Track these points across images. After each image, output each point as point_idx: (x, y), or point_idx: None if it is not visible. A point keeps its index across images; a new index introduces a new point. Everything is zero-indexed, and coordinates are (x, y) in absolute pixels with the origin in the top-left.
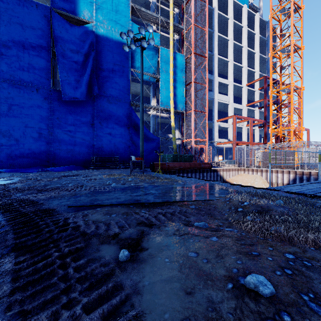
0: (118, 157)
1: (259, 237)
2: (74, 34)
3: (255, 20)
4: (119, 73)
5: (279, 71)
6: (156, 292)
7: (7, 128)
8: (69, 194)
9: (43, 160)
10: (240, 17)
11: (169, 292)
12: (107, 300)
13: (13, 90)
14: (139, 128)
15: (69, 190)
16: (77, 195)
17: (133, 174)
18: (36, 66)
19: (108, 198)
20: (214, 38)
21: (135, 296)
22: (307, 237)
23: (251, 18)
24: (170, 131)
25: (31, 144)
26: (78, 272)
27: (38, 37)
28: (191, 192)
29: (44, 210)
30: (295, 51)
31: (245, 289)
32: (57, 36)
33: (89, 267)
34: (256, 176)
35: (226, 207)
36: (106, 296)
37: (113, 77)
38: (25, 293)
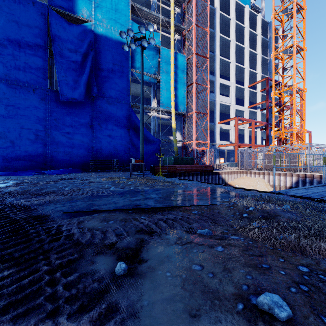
0: (117, 160)
1: (267, 246)
2: (72, 33)
3: (257, 21)
4: (119, 73)
5: (281, 73)
6: (156, 314)
7: (2, 129)
8: (66, 198)
9: (40, 163)
10: (242, 18)
11: (171, 315)
12: (100, 325)
13: (9, 90)
14: (139, 129)
15: (65, 195)
16: (73, 199)
17: (133, 177)
18: (33, 65)
19: (106, 203)
20: (216, 39)
21: (132, 320)
22: (319, 246)
23: (252, 18)
24: (171, 133)
25: (28, 146)
26: (68, 289)
27: (35, 36)
28: (193, 196)
29: (37, 216)
30: (297, 53)
31: (257, 311)
32: (55, 35)
33: (81, 283)
34: (258, 179)
35: (230, 213)
36: (99, 319)
37: (113, 78)
38: (5, 317)
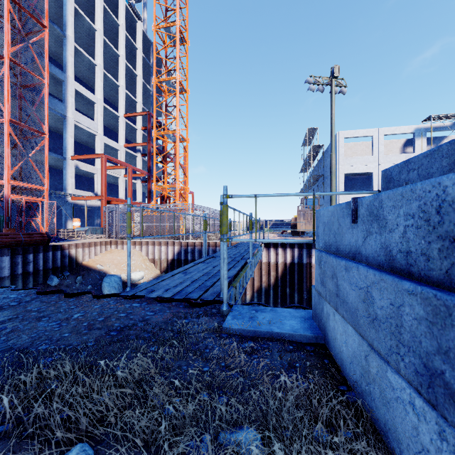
0: None
1: None
2: None
3: (137, 30)
4: None
5: None
6: None
7: None
8: None
9: None
10: (116, 10)
11: None
12: None
13: None
14: None
15: None
16: None
17: None
18: None
19: None
20: (68, 8)
21: None
22: None
23: (131, 22)
24: None
25: None
26: None
27: None
28: None
29: None
30: (181, 92)
31: None
32: None
33: None
34: (134, 251)
35: None
36: None
37: None
38: None
